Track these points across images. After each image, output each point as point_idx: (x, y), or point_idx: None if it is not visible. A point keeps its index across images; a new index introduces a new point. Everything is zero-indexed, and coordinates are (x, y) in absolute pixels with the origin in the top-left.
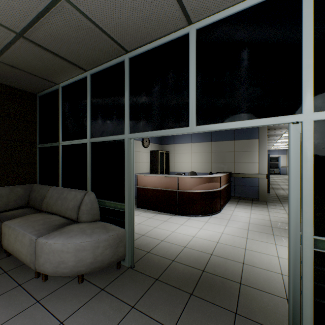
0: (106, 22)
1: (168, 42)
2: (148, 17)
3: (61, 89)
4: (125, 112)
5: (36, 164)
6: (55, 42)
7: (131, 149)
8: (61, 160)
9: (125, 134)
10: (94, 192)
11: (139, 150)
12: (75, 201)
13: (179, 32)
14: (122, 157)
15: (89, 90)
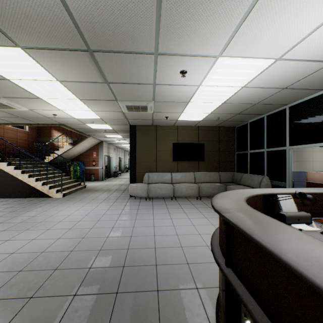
0: (274, 102)
1: (311, 98)
2: (295, 96)
3: (249, 123)
4: (286, 135)
5: (235, 162)
6: (250, 112)
7: (289, 154)
8: (248, 160)
9: (286, 146)
10: (268, 176)
11: (312, 150)
12: (257, 180)
13: (317, 93)
14: (284, 158)
15: (265, 124)
